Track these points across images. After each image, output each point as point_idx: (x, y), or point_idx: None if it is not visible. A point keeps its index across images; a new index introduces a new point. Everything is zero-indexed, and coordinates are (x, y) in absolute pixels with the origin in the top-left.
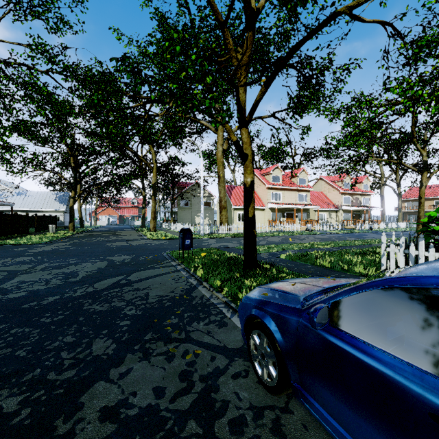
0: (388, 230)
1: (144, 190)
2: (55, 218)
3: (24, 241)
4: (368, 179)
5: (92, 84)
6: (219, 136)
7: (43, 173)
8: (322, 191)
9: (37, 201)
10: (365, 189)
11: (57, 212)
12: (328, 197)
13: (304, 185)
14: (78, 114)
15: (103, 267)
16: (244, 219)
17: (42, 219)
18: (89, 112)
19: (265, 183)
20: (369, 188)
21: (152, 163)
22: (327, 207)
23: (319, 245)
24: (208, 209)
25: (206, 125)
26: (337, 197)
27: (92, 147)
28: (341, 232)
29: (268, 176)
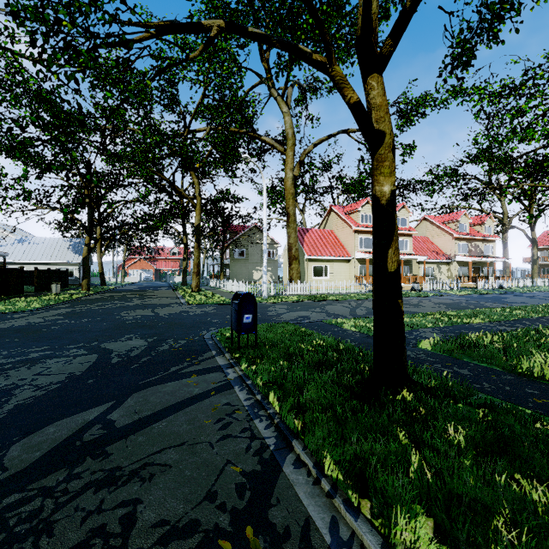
0: (526, 289)
1: (185, 235)
2: (67, 273)
3: (1, 307)
4: (492, 219)
5: (58, 4)
6: (289, 157)
7: (48, 212)
8: (426, 235)
9: (44, 250)
10: (487, 233)
11: (71, 265)
12: (435, 244)
13: (405, 227)
14: (93, 129)
15: (81, 371)
16: (376, 276)
17: (46, 275)
18: (109, 128)
19: (350, 224)
20: (493, 232)
21: (195, 197)
22: (436, 258)
23: (460, 317)
24: (270, 261)
25: (269, 142)
26: (448, 243)
27: (112, 175)
28: (462, 293)
29: (355, 215)
